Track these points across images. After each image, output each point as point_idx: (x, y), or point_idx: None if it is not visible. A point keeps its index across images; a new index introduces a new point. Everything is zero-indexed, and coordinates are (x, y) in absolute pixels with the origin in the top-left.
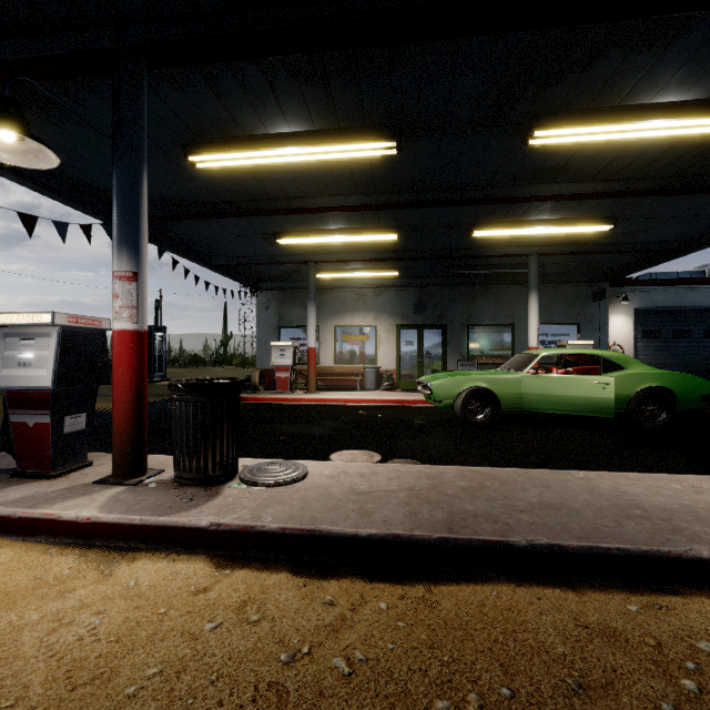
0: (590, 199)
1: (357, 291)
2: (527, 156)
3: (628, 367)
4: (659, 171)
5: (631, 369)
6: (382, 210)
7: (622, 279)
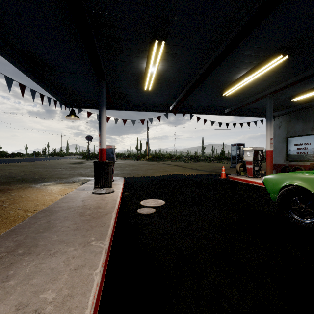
0: None
1: None
2: None
3: None
4: None
5: None
6: (227, 56)
7: None
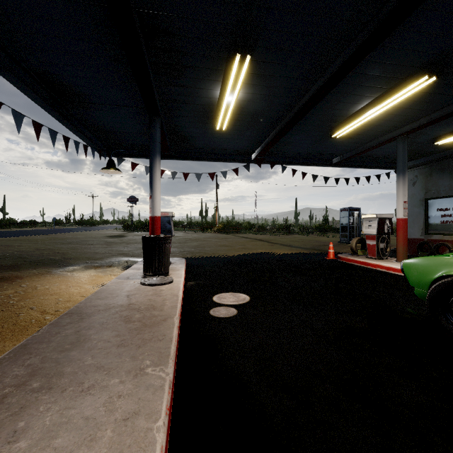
0: None
1: None
2: None
3: None
4: None
5: None
6: (344, 78)
7: None
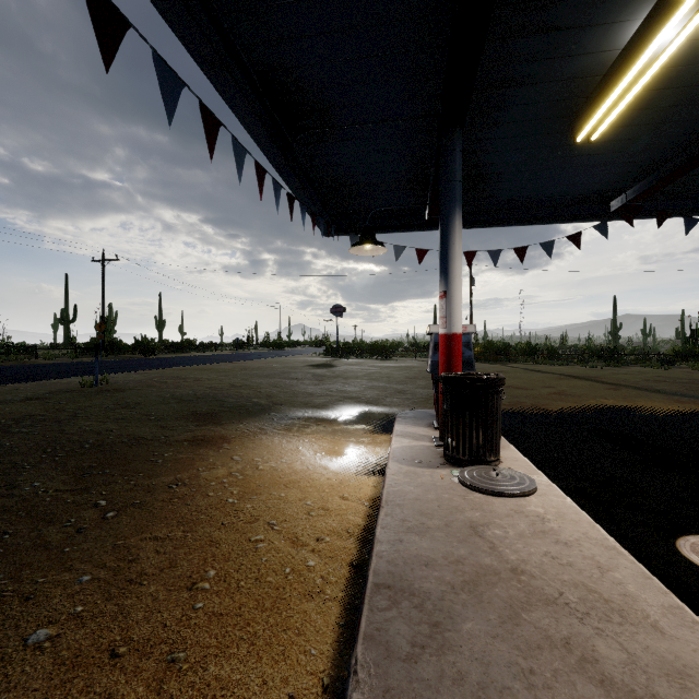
0: None
1: None
2: None
3: None
4: None
5: None
6: None
7: None
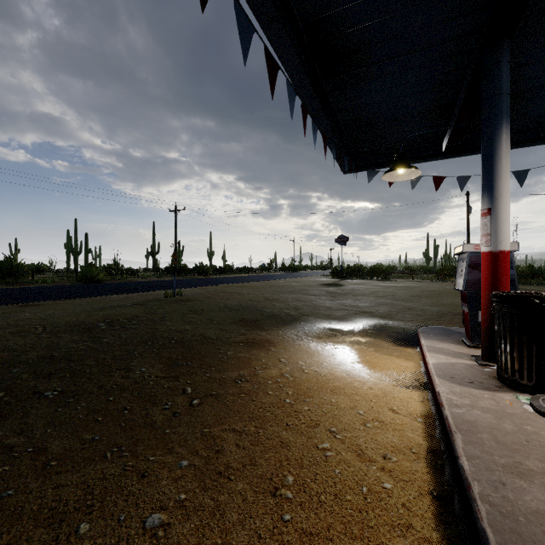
0: None
1: None
2: None
3: None
4: None
5: None
6: None
7: None
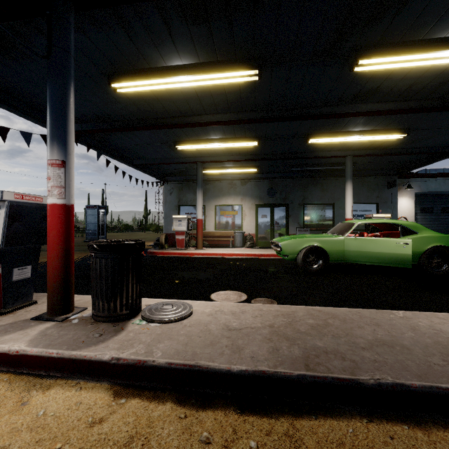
0: (393, 114)
1: (230, 182)
2: (351, 82)
3: (419, 232)
4: (444, 93)
5: (422, 234)
6: (247, 124)
7: (407, 173)
